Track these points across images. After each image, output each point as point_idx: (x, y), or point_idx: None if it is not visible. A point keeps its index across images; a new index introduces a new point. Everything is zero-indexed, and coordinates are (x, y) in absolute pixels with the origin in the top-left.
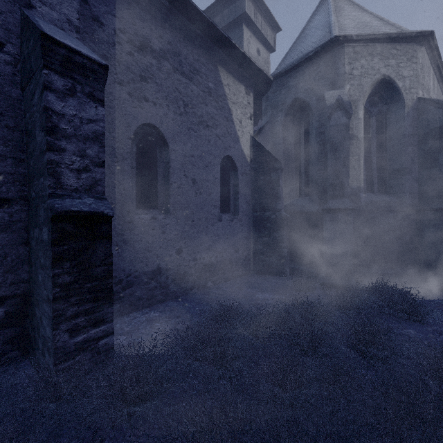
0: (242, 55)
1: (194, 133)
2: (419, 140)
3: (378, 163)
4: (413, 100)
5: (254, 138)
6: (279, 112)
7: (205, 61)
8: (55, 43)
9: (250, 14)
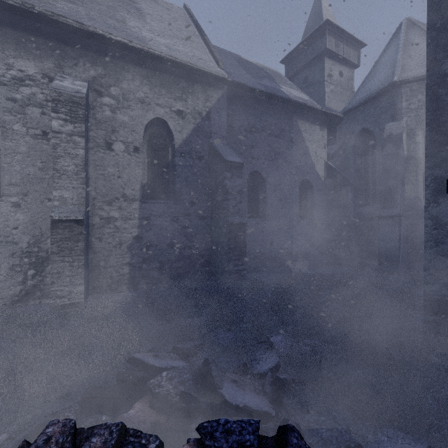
0: (315, 109)
1: (281, 170)
2: None
3: None
4: None
5: (327, 163)
6: (349, 139)
7: (288, 121)
8: (228, 162)
9: (331, 48)
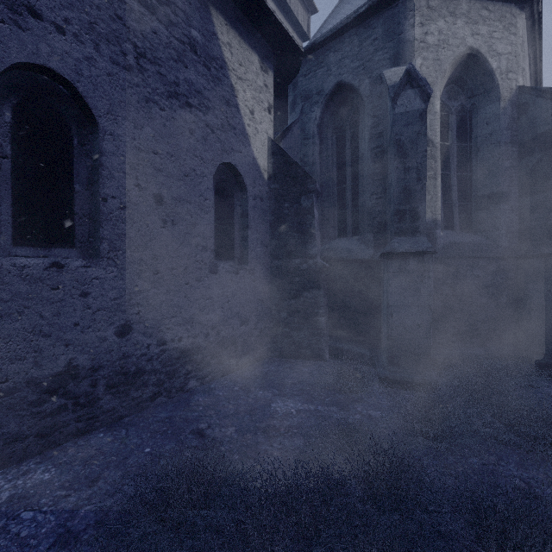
0: None
1: (160, 112)
2: (519, 152)
3: (460, 185)
4: (512, 90)
5: (274, 142)
6: (313, 105)
7: None
8: None
9: None
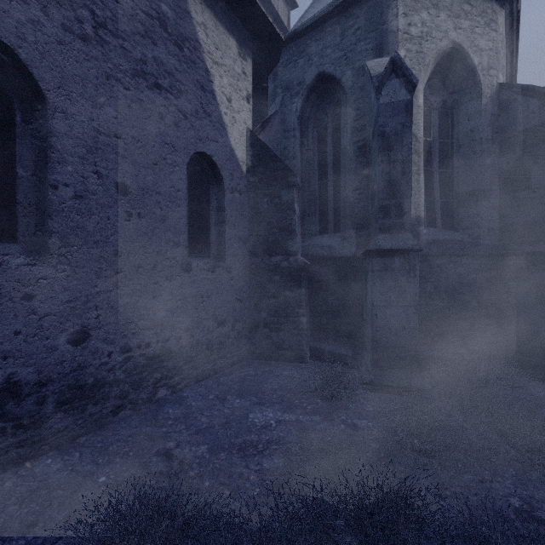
0: None
1: (124, 91)
2: (500, 149)
3: (442, 182)
4: (493, 87)
5: (253, 133)
6: (294, 96)
7: None
8: None
9: None
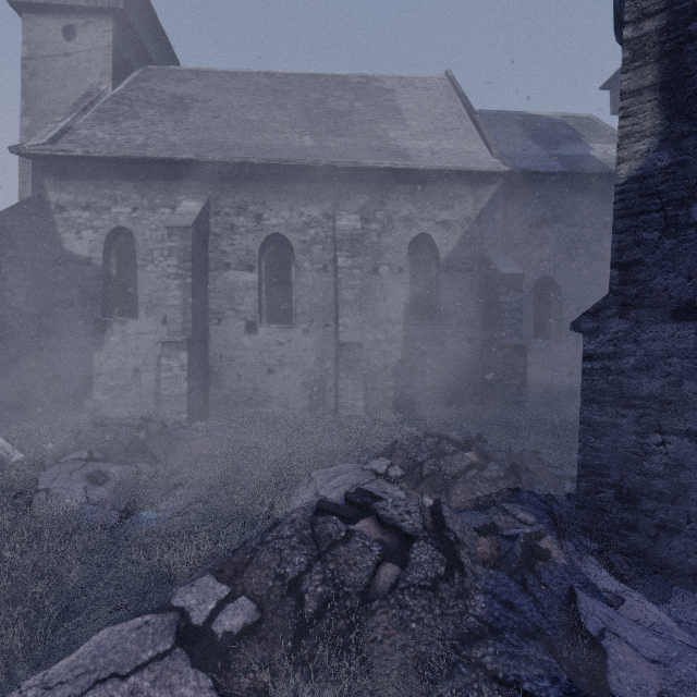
0: None
1: (587, 271)
2: None
3: None
4: None
5: None
6: None
7: (600, 200)
8: (503, 275)
9: None
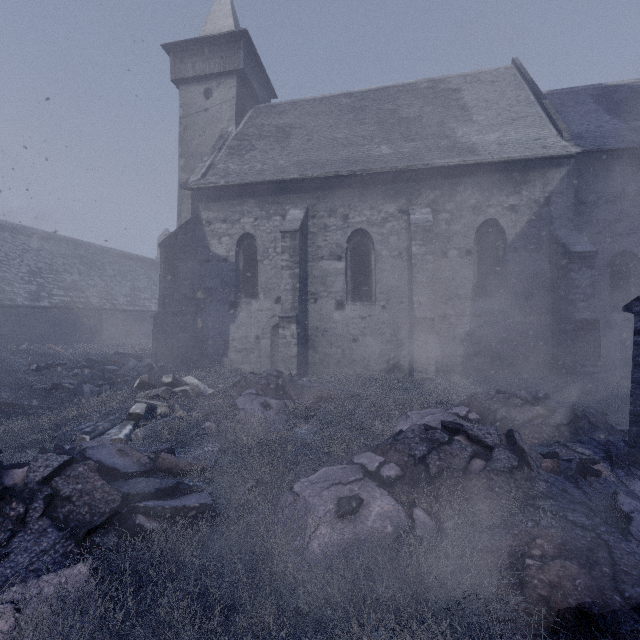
0: None
1: None
2: None
3: None
4: None
5: None
6: None
7: None
8: (574, 253)
9: None
